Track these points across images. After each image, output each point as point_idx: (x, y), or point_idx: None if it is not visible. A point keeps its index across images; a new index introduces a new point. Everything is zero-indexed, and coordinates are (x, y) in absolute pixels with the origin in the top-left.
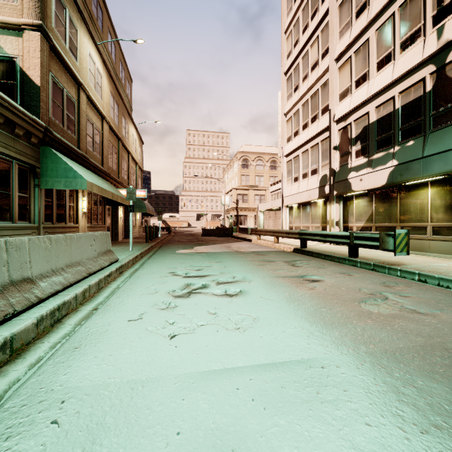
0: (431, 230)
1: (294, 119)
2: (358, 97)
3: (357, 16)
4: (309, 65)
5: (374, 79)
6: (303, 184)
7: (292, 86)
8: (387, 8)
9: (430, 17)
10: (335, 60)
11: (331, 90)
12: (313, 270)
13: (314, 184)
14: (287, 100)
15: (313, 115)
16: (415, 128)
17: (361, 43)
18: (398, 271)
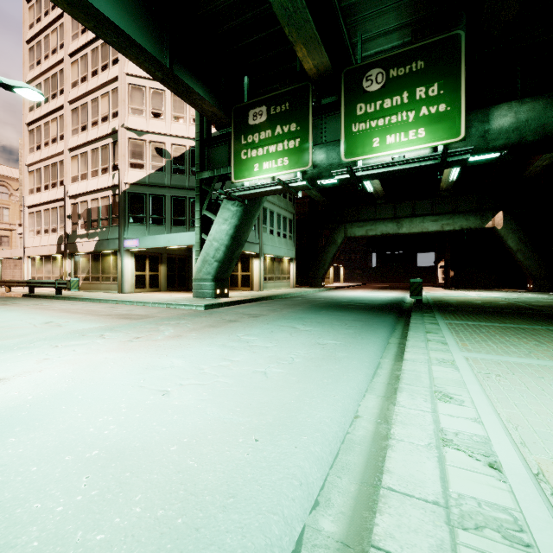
0: (112, 279)
1: (37, 175)
2: (82, 187)
3: (82, 130)
4: (50, 136)
5: (90, 181)
6: (45, 239)
7: (35, 142)
8: (96, 142)
9: (111, 165)
10: (68, 149)
11: (66, 171)
12: (19, 302)
13: (54, 241)
14: (30, 152)
15: (53, 181)
16: (106, 221)
17: (84, 151)
18: (73, 298)
